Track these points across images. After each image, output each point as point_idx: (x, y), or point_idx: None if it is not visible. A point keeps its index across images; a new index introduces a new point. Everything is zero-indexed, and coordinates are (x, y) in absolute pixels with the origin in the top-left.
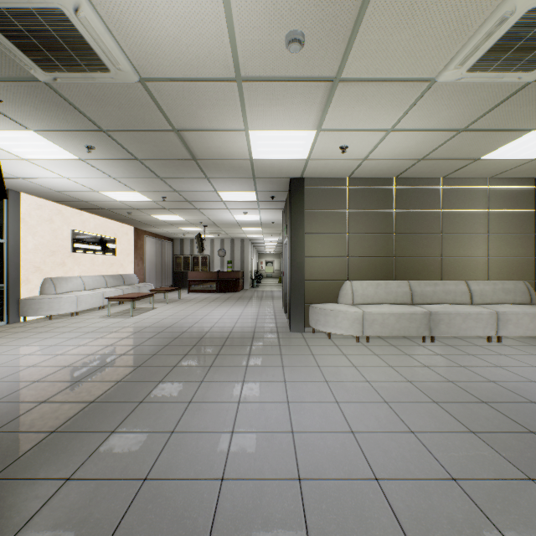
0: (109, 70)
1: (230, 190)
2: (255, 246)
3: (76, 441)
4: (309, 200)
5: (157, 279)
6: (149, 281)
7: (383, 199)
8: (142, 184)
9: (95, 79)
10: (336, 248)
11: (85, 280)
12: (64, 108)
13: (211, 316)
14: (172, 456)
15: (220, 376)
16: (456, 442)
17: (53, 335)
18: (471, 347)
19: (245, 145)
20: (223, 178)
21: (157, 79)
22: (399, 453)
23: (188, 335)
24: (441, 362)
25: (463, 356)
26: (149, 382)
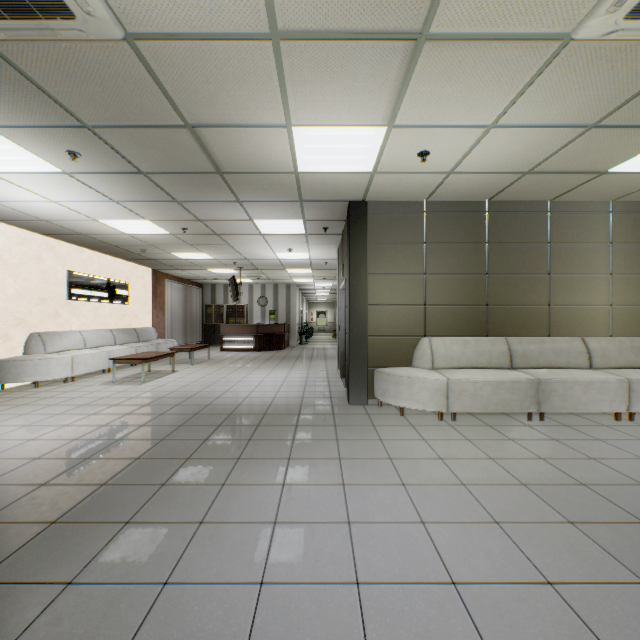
0: (73, 15)
1: (270, 218)
2: (303, 293)
3: (4, 604)
4: (374, 230)
5: (181, 334)
6: (171, 337)
7: (473, 229)
8: (154, 210)
9: (56, 32)
10: (409, 293)
11: (86, 336)
12: (24, 88)
13: (246, 383)
14: (157, 639)
15: (250, 475)
16: (627, 606)
17: (32, 410)
18: (596, 429)
19: (288, 150)
20: (259, 201)
21: (152, 36)
22: (537, 631)
23: (213, 409)
24: (561, 451)
25: (589, 442)
26: (146, 486)
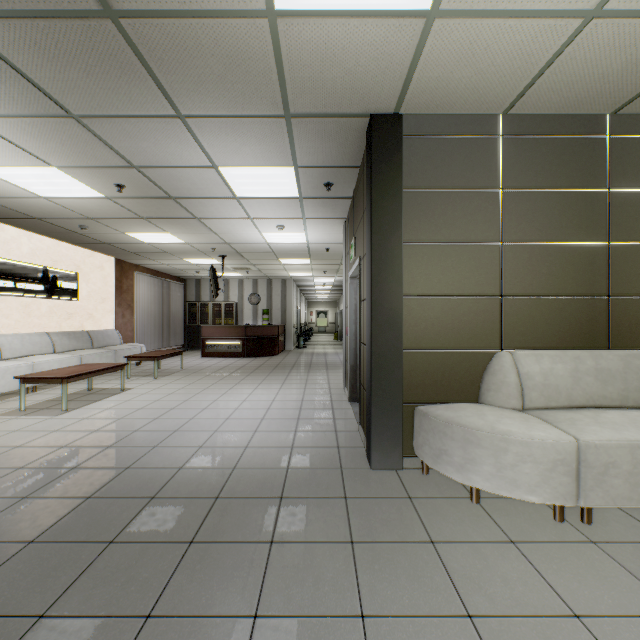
0: None
1: (243, 163)
2: (302, 291)
3: None
4: (413, 166)
5: (156, 336)
6: (143, 340)
7: (584, 165)
8: (49, 141)
9: None
10: (474, 276)
11: (5, 342)
12: None
13: (212, 412)
14: None
15: None
16: None
17: None
18: None
19: None
20: (216, 118)
21: None
22: None
23: (128, 483)
24: None
25: None
26: None
